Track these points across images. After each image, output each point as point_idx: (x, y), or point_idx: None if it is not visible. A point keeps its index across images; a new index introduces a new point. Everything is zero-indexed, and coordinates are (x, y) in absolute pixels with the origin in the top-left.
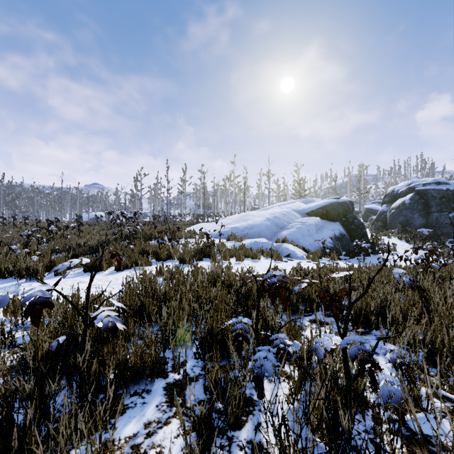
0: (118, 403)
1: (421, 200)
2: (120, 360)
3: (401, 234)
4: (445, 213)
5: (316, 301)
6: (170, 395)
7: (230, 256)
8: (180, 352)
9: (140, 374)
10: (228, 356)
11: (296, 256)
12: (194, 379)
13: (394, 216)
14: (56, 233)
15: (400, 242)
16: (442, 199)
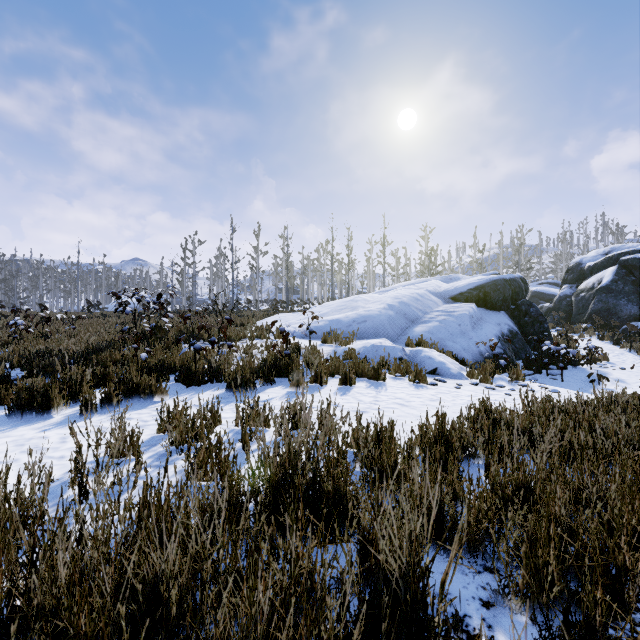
0: None
1: (629, 277)
2: None
3: (602, 331)
4: None
5: None
6: None
7: (329, 374)
8: None
9: None
10: None
11: (449, 372)
12: None
13: (585, 302)
14: (26, 329)
15: (604, 345)
16: None
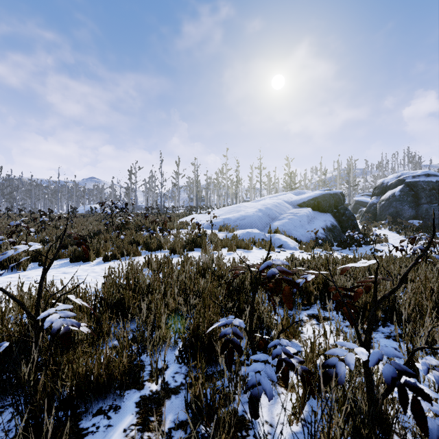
0: (75, 427)
1: (410, 192)
2: (82, 369)
3: (391, 225)
4: (434, 205)
5: (314, 293)
6: (143, 414)
7: (222, 246)
8: (158, 358)
9: (107, 386)
10: (216, 361)
11: (289, 246)
12: (174, 391)
13: (384, 207)
14: (48, 223)
15: (391, 234)
16: (432, 191)
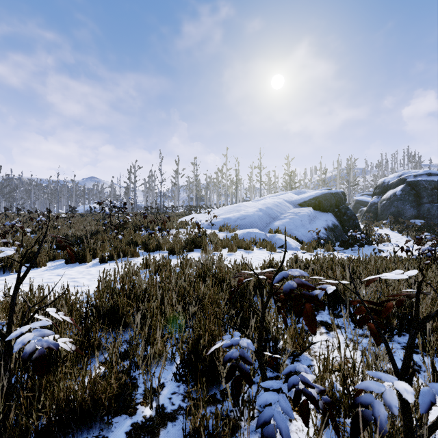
0: None
1: (412, 191)
2: (63, 395)
3: (393, 225)
4: (436, 204)
5: (322, 298)
6: None
7: (222, 247)
8: (152, 379)
9: (93, 414)
10: (218, 381)
11: (290, 247)
12: (171, 417)
13: (385, 207)
14: (45, 223)
15: (392, 233)
16: (433, 190)
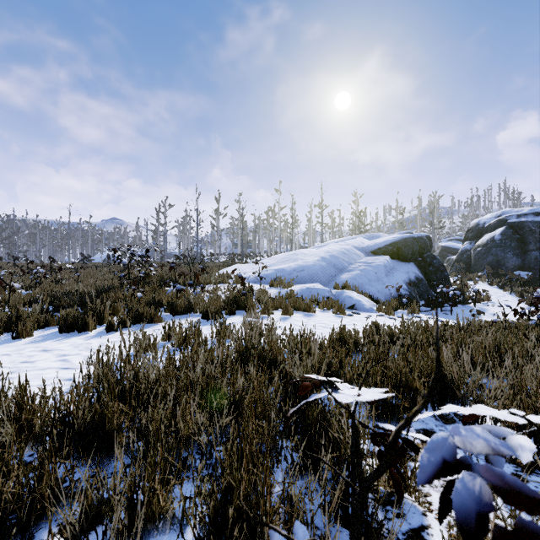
0: None
1: (515, 235)
2: None
3: (491, 278)
4: None
5: (422, 392)
6: None
7: (274, 308)
8: None
9: None
10: None
11: (364, 307)
12: None
13: (481, 255)
14: (45, 276)
15: (492, 289)
16: None
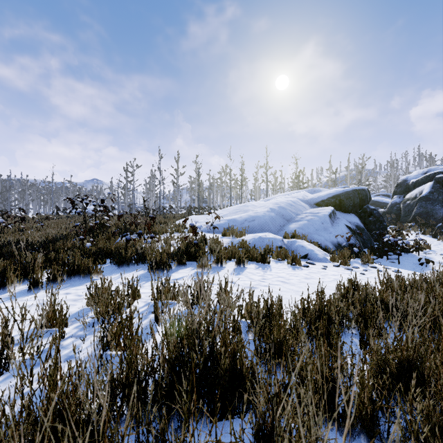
0: None
1: (442, 189)
2: None
3: (423, 228)
4: None
5: None
6: None
7: (227, 258)
8: None
9: None
10: None
11: (317, 257)
12: None
13: (410, 207)
14: (6, 226)
15: (425, 238)
16: None
